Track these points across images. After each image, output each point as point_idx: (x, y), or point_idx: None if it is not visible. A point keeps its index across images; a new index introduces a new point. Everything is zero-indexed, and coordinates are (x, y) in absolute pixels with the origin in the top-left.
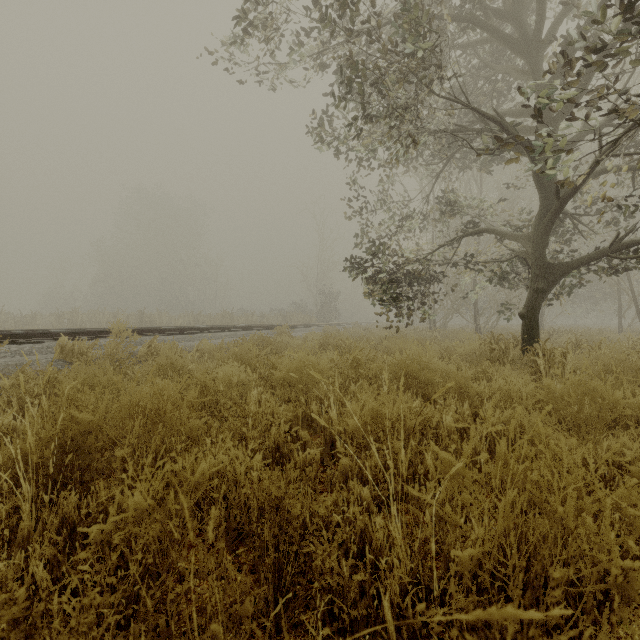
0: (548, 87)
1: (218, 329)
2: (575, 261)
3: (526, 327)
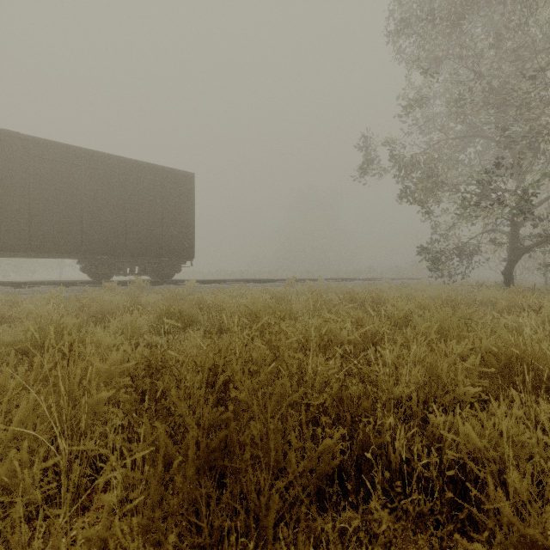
0: (516, 160)
1: (352, 280)
2: (531, 246)
3: (504, 278)
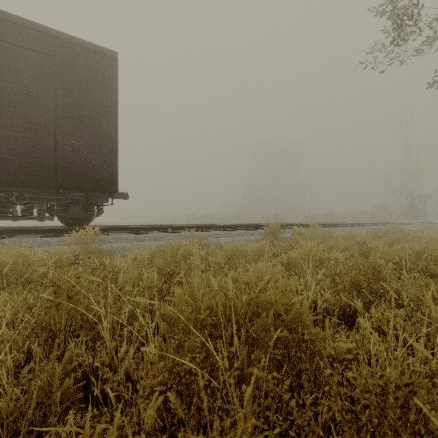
0: None
1: (341, 225)
2: None
3: None
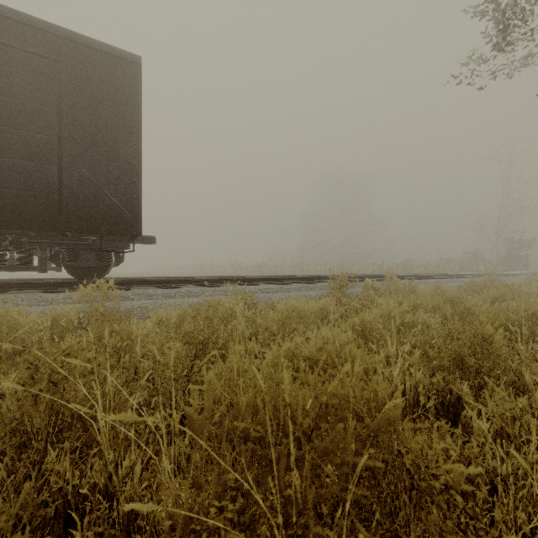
0: None
1: (423, 276)
2: None
3: None
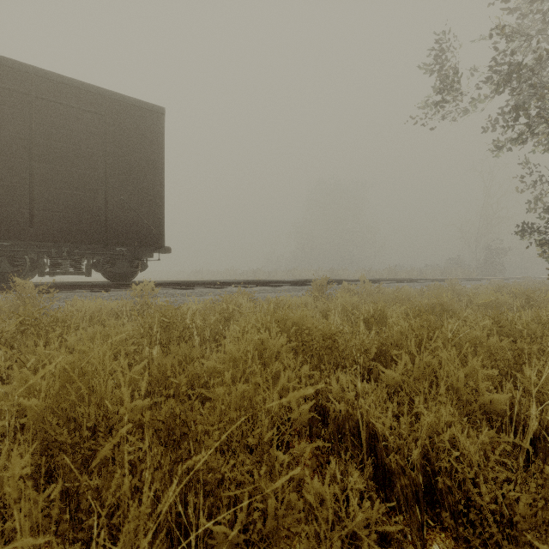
0: None
1: (399, 281)
2: None
3: None
